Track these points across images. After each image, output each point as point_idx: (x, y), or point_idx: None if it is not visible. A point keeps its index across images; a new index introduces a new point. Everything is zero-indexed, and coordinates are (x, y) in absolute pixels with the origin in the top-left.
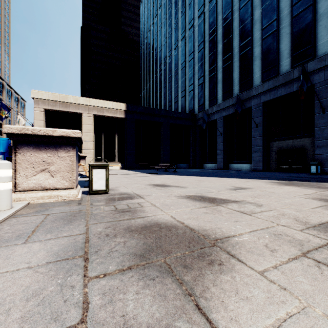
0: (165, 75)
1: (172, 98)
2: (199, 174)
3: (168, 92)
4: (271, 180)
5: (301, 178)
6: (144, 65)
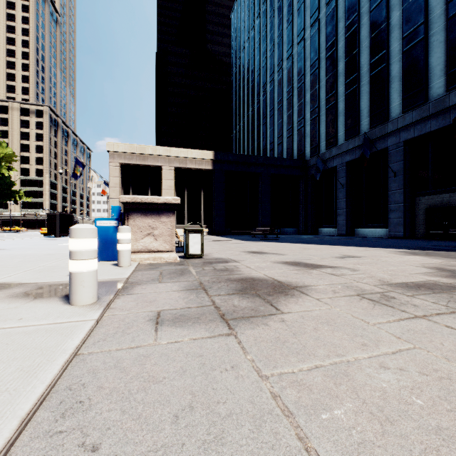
0: (264, 107)
1: (275, 138)
2: (308, 241)
3: (269, 131)
4: (401, 249)
5: (449, 248)
6: (237, 95)
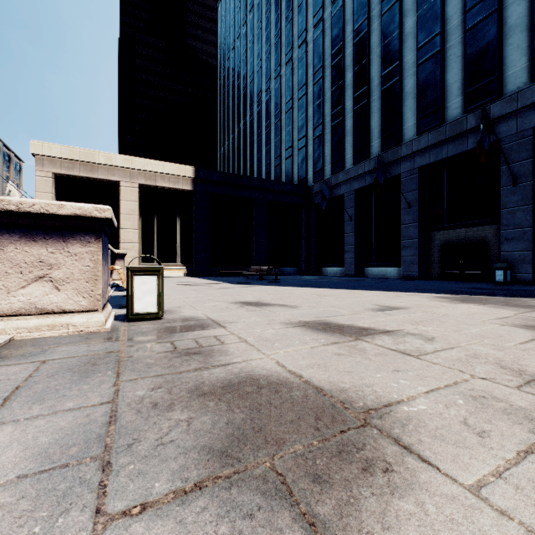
0: (259, 121)
1: (272, 159)
2: (317, 284)
3: (265, 149)
4: (435, 293)
5: (483, 290)
6: (225, 104)
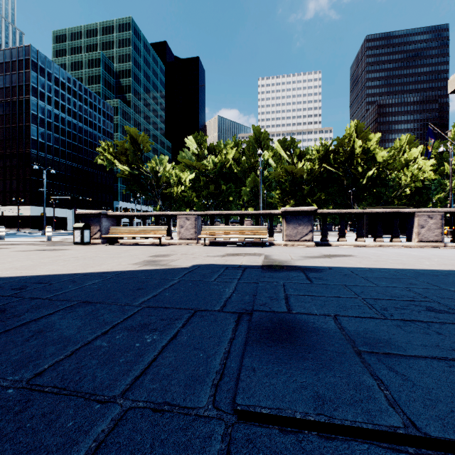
0: None
1: None
2: None
3: None
4: None
5: None
6: None
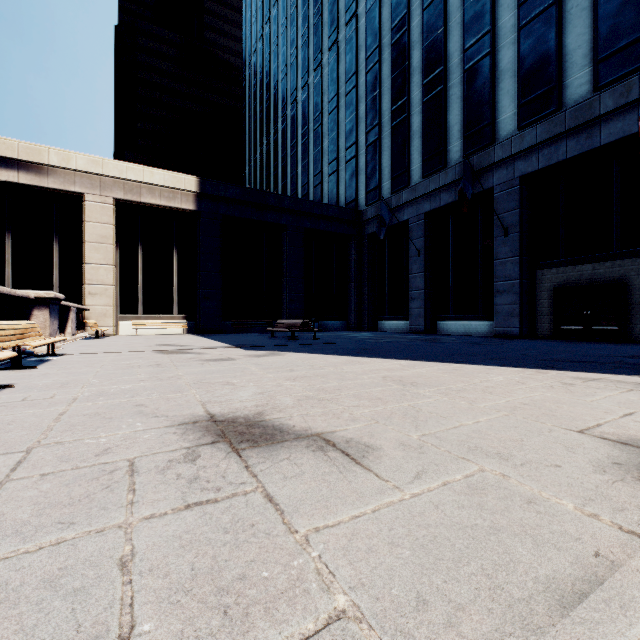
0: (294, 128)
1: (310, 177)
2: (380, 349)
3: (302, 165)
4: (624, 374)
5: None
6: (251, 110)
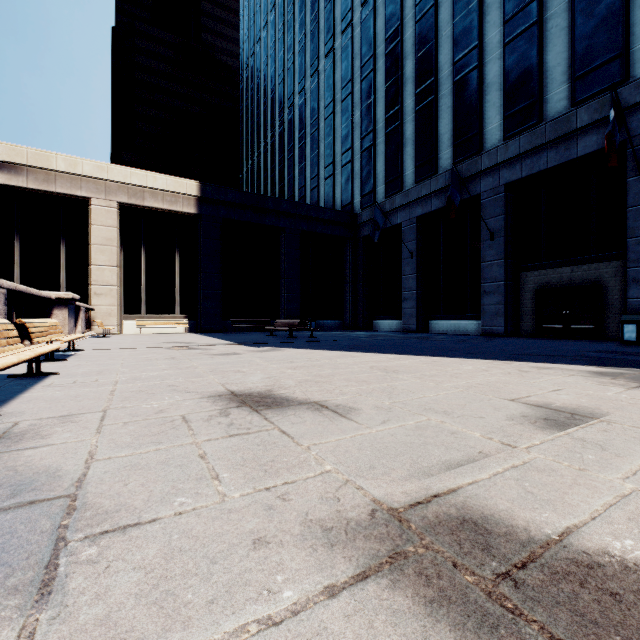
0: (291, 131)
1: (307, 180)
2: (372, 345)
3: (299, 168)
4: (576, 364)
5: (637, 357)
6: (248, 113)
